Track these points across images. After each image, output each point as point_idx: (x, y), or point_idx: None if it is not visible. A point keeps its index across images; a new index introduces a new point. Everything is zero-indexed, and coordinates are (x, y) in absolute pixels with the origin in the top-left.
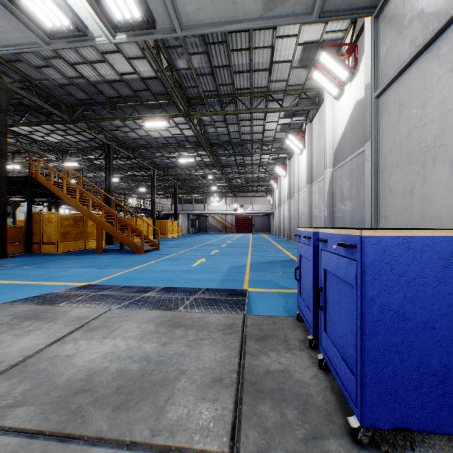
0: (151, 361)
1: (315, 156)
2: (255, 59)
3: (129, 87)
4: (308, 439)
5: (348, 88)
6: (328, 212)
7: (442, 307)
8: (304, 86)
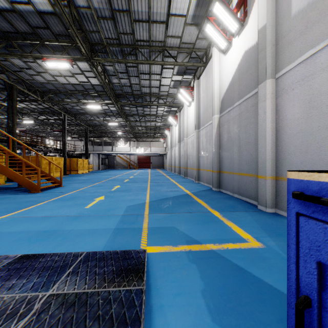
0: None
1: (202, 106)
2: (154, 9)
3: (25, 21)
4: None
5: (236, 41)
6: (216, 152)
7: None
8: (195, 45)
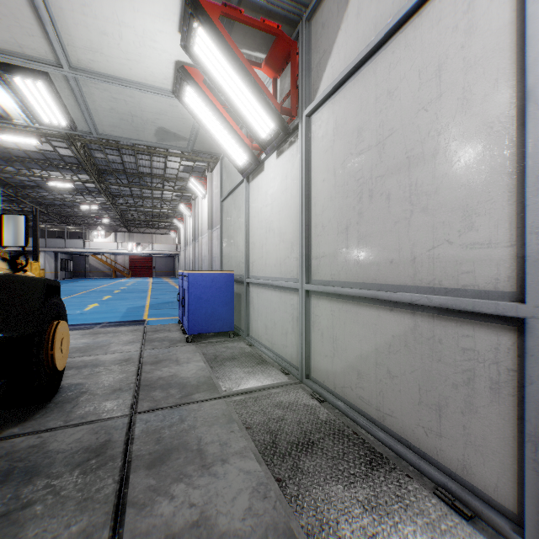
0: (90, 343)
1: (215, 205)
2: None
3: None
4: (171, 345)
5: None
6: None
7: (212, 294)
8: None
